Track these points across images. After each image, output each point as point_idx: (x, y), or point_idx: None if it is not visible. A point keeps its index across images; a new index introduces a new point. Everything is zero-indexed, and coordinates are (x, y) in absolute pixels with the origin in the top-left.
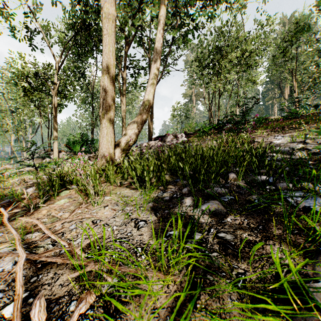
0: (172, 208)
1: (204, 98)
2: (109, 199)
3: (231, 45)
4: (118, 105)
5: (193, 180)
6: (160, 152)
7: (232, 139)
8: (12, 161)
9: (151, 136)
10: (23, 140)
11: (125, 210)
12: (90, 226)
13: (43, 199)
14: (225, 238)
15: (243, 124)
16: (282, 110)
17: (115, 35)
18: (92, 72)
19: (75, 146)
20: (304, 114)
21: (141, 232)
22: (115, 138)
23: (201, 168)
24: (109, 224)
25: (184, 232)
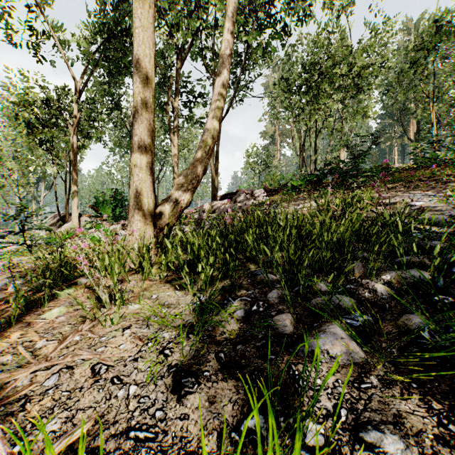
0: (251, 341)
1: (292, 137)
2: (136, 310)
3: (334, 58)
4: (169, 148)
5: (285, 273)
6: (228, 223)
7: (344, 200)
8: (17, 230)
9: (215, 193)
10: (33, 200)
11: (160, 341)
12: (47, 435)
13: (17, 311)
14: (382, 449)
15: (355, 176)
16: (413, 154)
17: (154, 29)
18: (131, 101)
19: (105, 208)
20: (448, 160)
21: (185, 409)
22: (155, 198)
23: (303, 255)
24: (123, 378)
25: (280, 416)
